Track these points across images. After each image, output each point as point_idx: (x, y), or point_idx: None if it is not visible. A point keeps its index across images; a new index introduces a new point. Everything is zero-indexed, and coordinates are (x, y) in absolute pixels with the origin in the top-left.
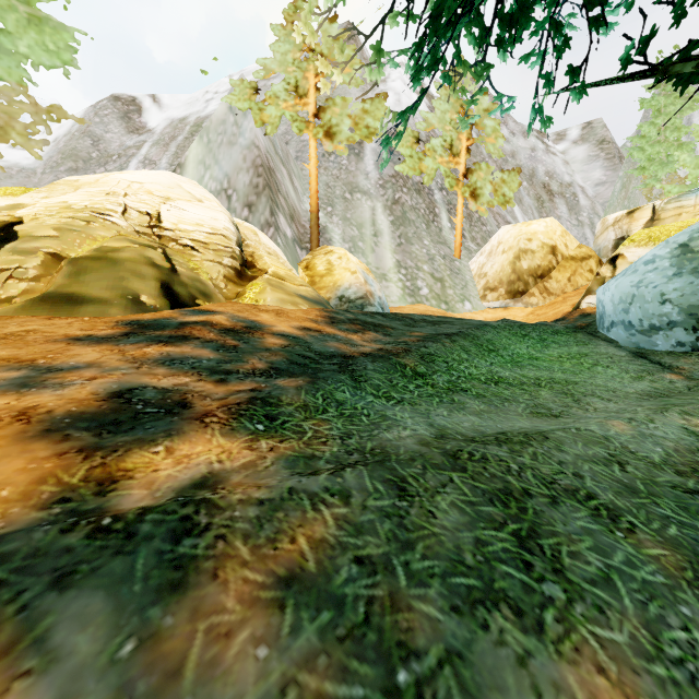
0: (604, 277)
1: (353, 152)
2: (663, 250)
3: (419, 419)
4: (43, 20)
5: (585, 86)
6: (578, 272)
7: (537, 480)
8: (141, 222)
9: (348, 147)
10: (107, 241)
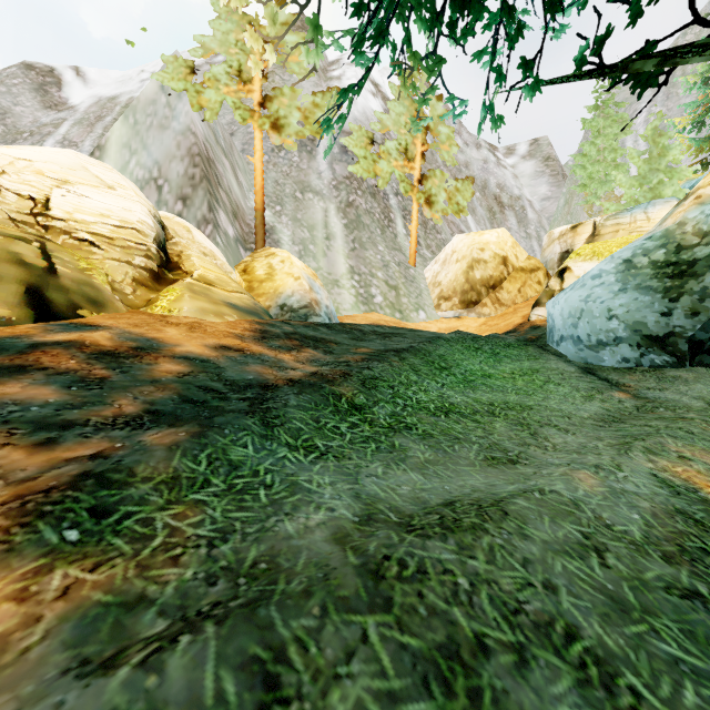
0: (552, 290)
1: (305, 149)
2: (609, 265)
3: (343, 487)
4: None
5: (541, 84)
6: (527, 283)
7: (496, 608)
8: (20, 208)
9: (300, 144)
10: None
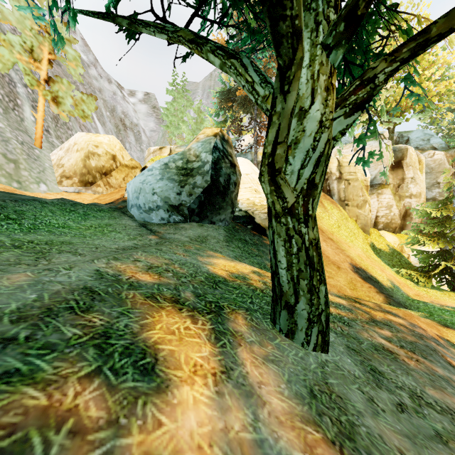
0: None
1: None
2: (157, 165)
3: None
4: None
5: (76, 10)
6: (130, 175)
7: None
8: None
9: None
10: None
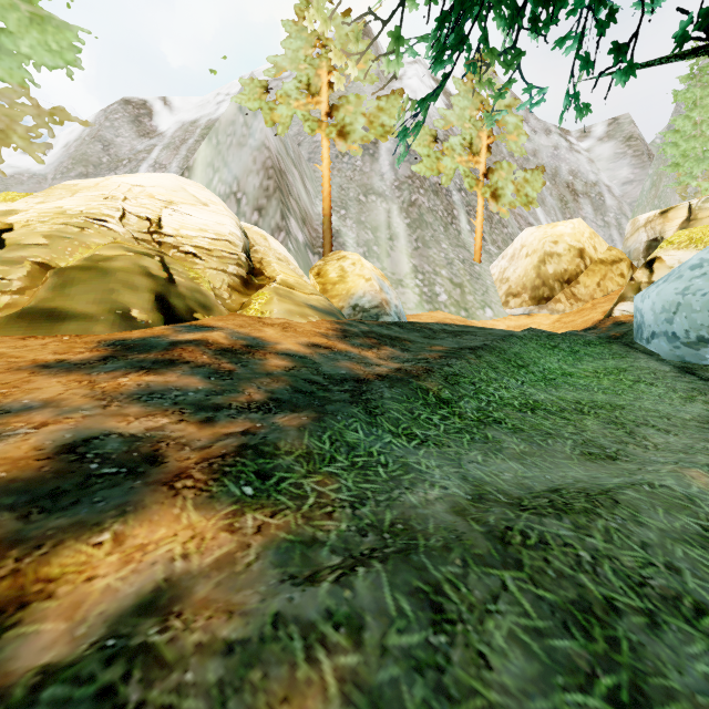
0: (639, 283)
1: (367, 152)
2: None
3: (449, 470)
4: (45, 19)
5: (634, 67)
6: (608, 276)
7: (621, 579)
8: (140, 228)
9: (363, 148)
10: (100, 249)
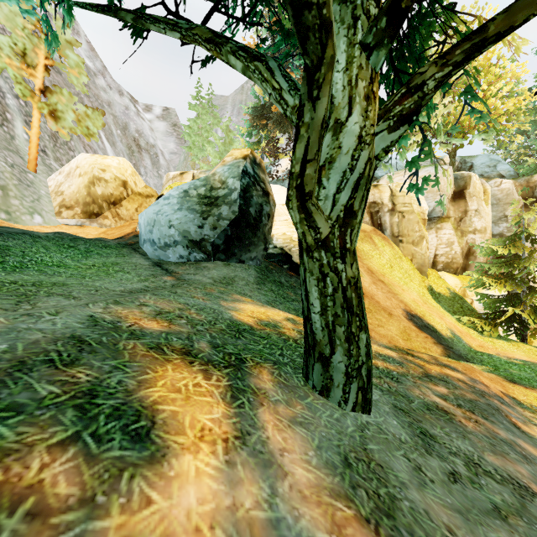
0: None
1: None
2: (175, 192)
3: None
4: None
5: (71, 2)
6: (144, 205)
7: None
8: None
9: None
10: None
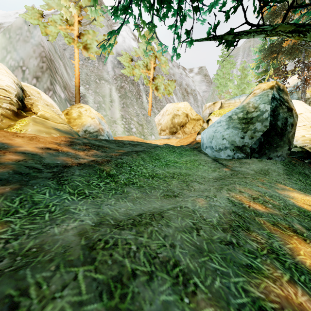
0: (204, 128)
1: (101, 60)
2: (223, 118)
3: (92, 210)
4: None
5: (193, 41)
6: (196, 125)
7: (146, 257)
8: None
9: (99, 58)
10: None
